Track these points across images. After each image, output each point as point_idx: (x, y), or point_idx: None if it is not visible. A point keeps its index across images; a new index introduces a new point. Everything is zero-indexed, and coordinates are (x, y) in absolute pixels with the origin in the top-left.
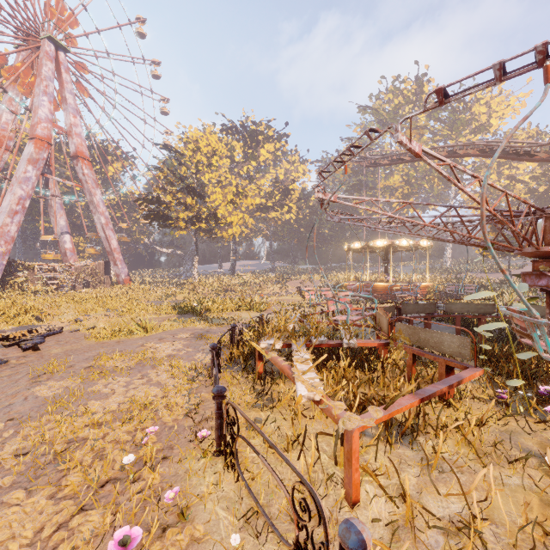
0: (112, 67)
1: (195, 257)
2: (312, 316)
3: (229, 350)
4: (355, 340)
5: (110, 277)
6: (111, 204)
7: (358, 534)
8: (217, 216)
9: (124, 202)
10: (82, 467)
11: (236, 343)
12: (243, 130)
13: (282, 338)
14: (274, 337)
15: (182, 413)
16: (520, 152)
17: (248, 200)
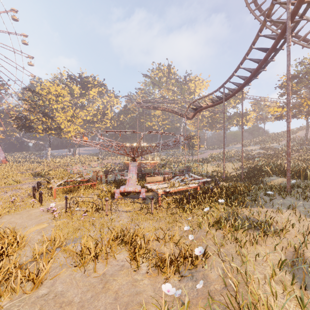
0: None
1: (49, 148)
2: (76, 174)
3: (46, 184)
4: (79, 179)
5: None
6: None
7: (41, 191)
8: (61, 128)
9: (1, 112)
10: (3, 200)
11: (51, 183)
12: (80, 79)
13: (59, 179)
14: (55, 178)
15: (27, 195)
16: (179, 114)
17: (79, 120)
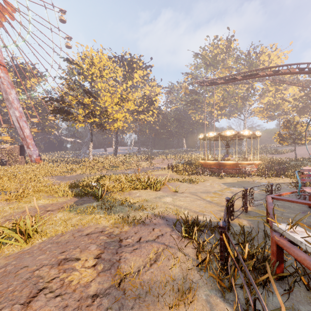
0: (26, 2)
1: (90, 143)
2: None
3: None
4: None
5: (24, 157)
6: (29, 107)
7: None
8: (107, 113)
9: (38, 105)
10: None
11: None
12: (123, 60)
13: None
14: None
15: None
16: None
17: (129, 103)
